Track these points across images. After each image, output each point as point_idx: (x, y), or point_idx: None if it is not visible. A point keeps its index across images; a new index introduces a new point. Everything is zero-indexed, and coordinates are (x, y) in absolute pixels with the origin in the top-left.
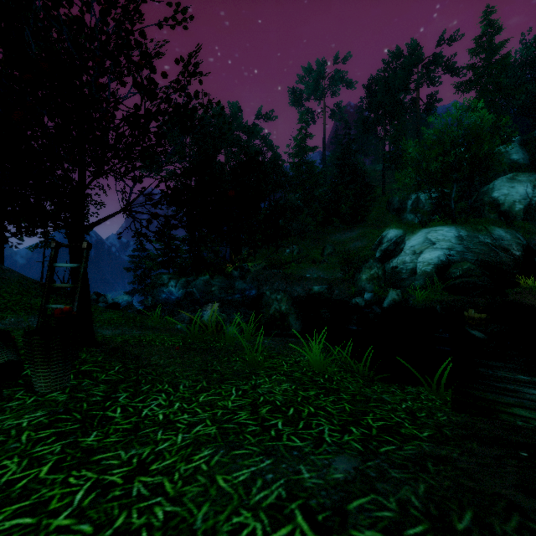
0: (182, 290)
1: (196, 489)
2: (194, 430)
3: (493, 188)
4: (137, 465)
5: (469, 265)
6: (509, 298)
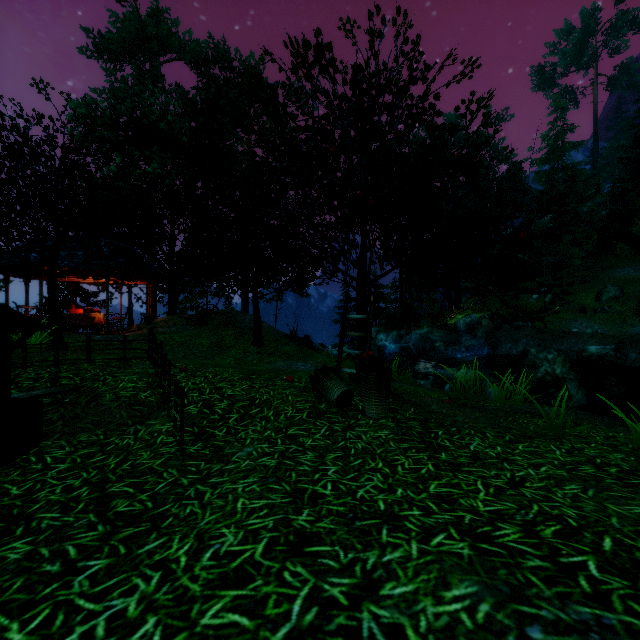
0: (395, 344)
1: (590, 506)
2: (541, 469)
3: None
4: (509, 480)
5: None
6: None
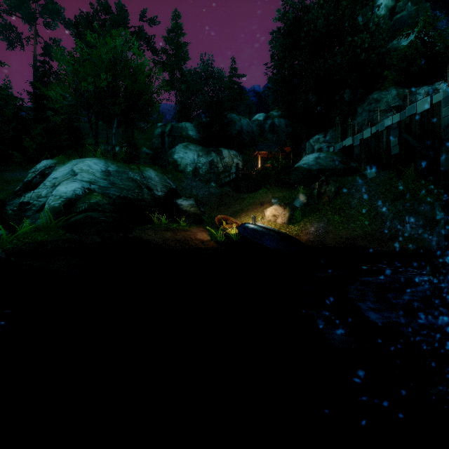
0: None
1: None
2: None
3: (175, 151)
4: None
5: (98, 198)
6: (132, 234)
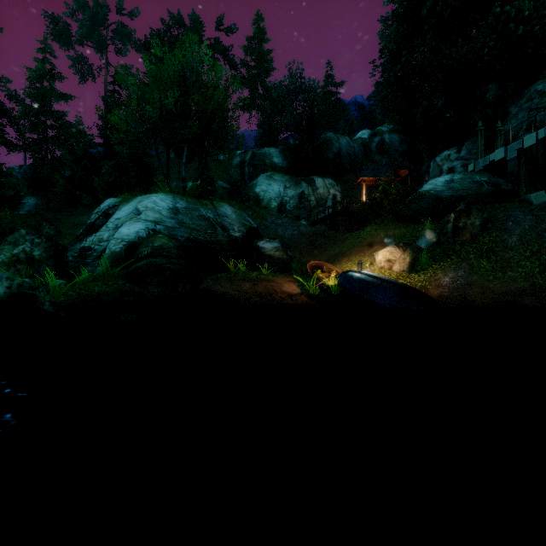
0: None
1: None
2: None
3: (257, 183)
4: None
5: (163, 241)
6: (201, 285)
